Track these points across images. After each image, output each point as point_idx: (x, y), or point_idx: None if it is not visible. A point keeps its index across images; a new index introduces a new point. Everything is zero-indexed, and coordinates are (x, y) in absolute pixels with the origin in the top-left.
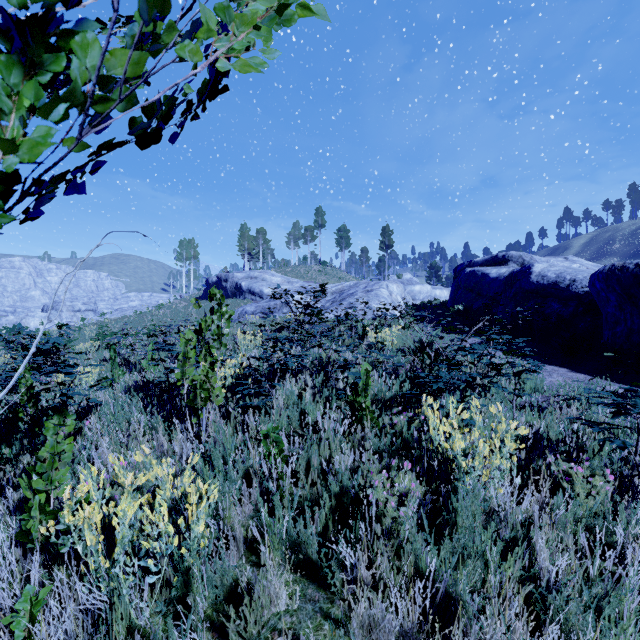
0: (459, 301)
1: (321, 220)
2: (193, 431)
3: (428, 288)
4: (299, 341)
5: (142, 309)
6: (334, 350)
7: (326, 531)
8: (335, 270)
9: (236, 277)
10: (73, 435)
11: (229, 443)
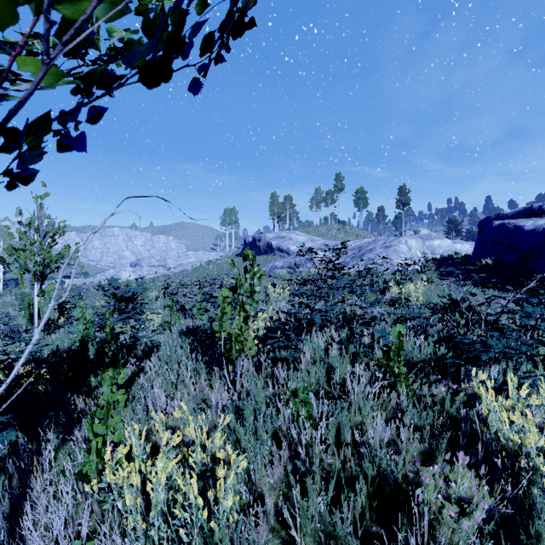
0: (486, 255)
1: (340, 184)
2: (229, 377)
3: (448, 242)
4: (325, 297)
5: (196, 264)
6: (359, 307)
7: (362, 519)
8: (353, 228)
9: (267, 237)
10: (138, 372)
11: (260, 397)
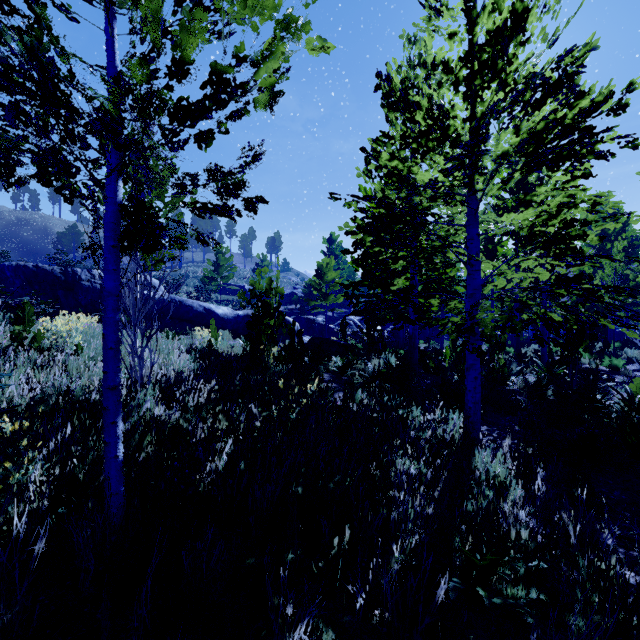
0: None
1: None
2: None
3: None
4: None
5: None
6: None
7: None
8: None
9: None
10: None
11: None
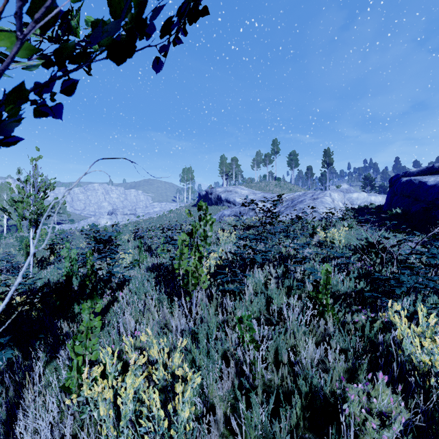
0: (396, 205)
1: (276, 148)
2: (187, 306)
3: (364, 195)
4: (264, 240)
5: (160, 213)
6: (293, 248)
7: (297, 427)
8: (287, 184)
9: (217, 191)
10: (112, 301)
11: (212, 322)
